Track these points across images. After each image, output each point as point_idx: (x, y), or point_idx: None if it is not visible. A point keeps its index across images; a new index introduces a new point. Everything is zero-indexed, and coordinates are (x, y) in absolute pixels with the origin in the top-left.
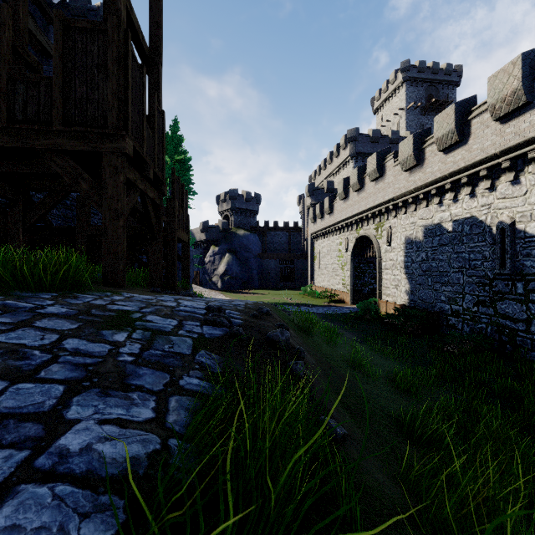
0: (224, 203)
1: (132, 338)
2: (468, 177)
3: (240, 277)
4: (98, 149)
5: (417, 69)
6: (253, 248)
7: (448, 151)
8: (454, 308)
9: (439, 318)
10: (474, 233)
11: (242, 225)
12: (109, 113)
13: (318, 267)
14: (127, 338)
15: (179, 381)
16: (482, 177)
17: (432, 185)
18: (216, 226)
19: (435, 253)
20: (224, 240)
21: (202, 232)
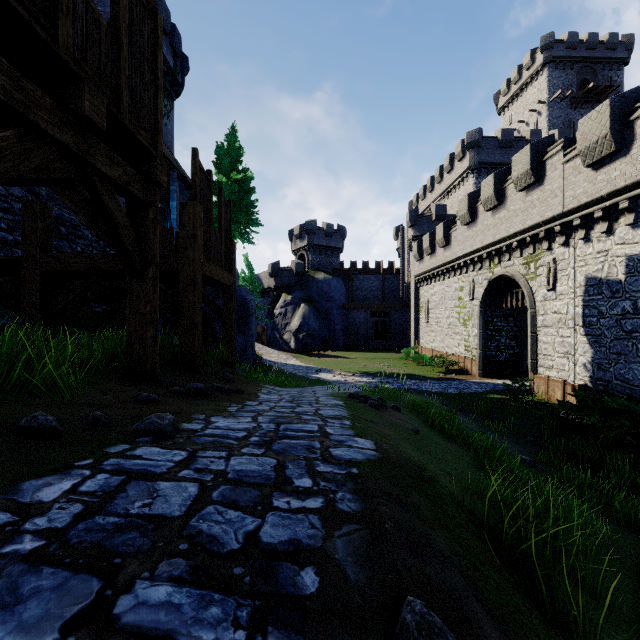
0: (299, 239)
1: None
2: None
3: (319, 335)
4: None
5: (565, 45)
6: (336, 296)
7: None
8: None
9: None
10: None
11: (321, 266)
12: None
13: (425, 321)
14: None
15: None
16: None
17: None
18: (289, 269)
19: None
20: (298, 286)
21: (271, 277)
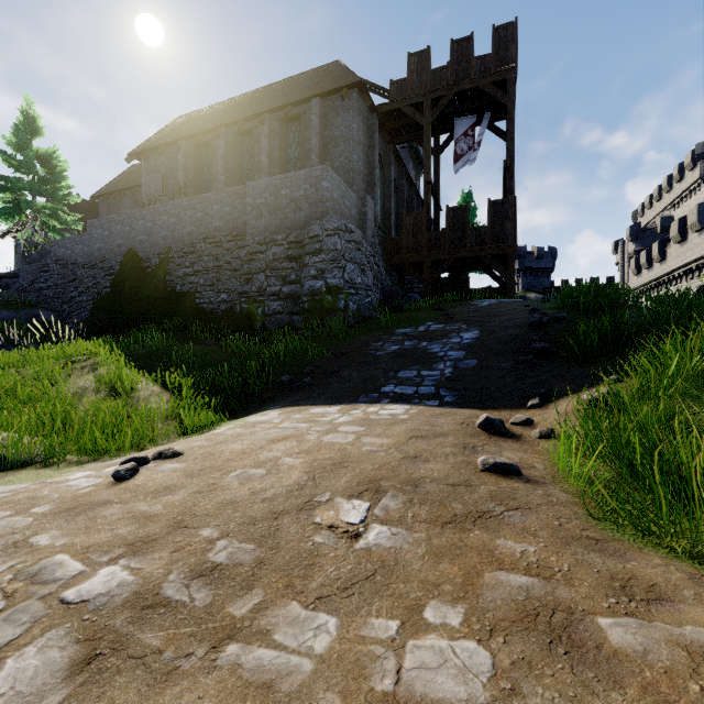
0: None
1: None
2: None
3: None
4: (505, 252)
5: None
6: None
7: None
8: None
9: None
10: None
11: (531, 287)
12: (510, 236)
13: None
14: None
15: None
16: None
17: None
18: None
19: None
20: None
21: None
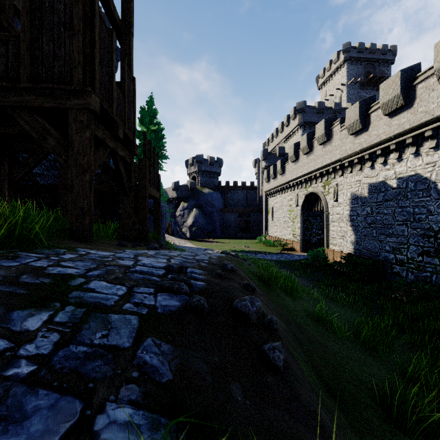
0: (192, 166)
1: (53, 321)
2: (413, 138)
3: (205, 228)
4: (64, 105)
5: (357, 50)
6: (216, 204)
7: (393, 115)
8: (398, 258)
9: (383, 266)
10: (418, 189)
11: (206, 184)
12: (75, 69)
13: (271, 219)
14: (44, 324)
15: (95, 419)
16: (427, 137)
17: (377, 147)
18: (186, 186)
19: (379, 208)
20: (192, 197)
21: (174, 191)
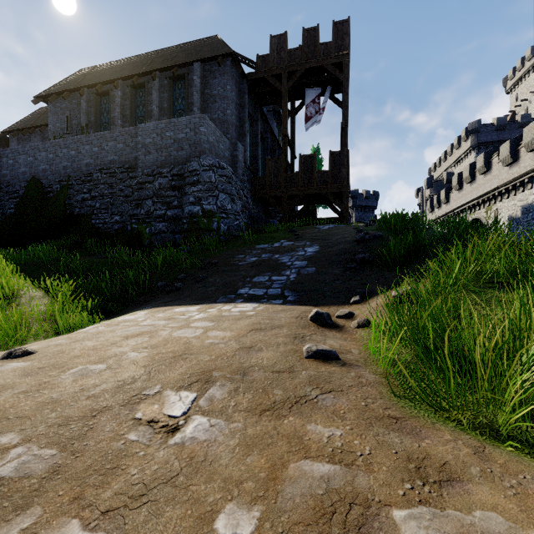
0: None
1: None
2: None
3: None
4: (341, 190)
5: None
6: None
7: None
8: None
9: None
10: None
11: (361, 219)
12: (345, 179)
13: None
14: None
15: None
16: None
17: (525, 176)
18: None
19: (528, 225)
20: None
21: None
